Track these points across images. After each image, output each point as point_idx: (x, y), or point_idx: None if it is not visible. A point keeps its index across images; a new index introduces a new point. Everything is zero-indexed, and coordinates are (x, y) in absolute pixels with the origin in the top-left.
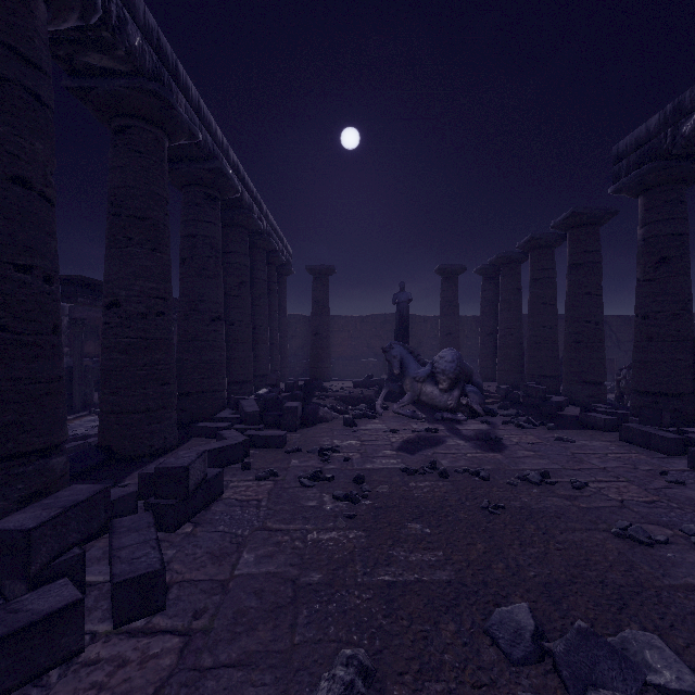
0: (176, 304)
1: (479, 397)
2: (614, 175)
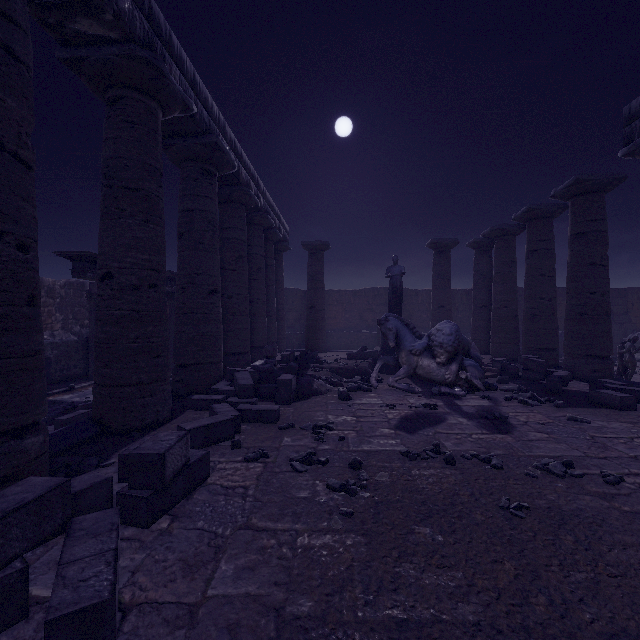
0: None
1: (479, 372)
2: (625, 137)
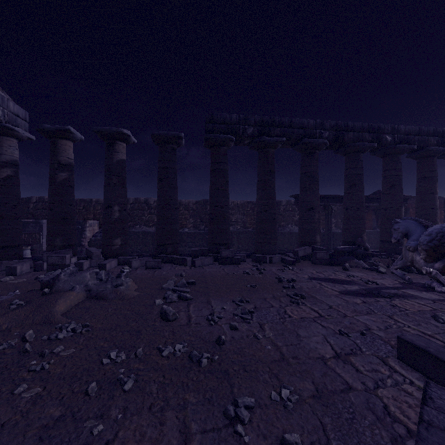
0: (366, 197)
1: None
2: None
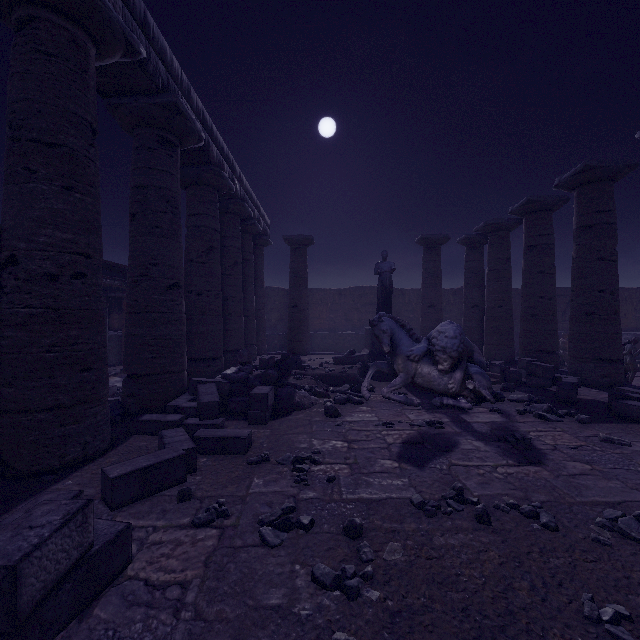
0: None
1: (486, 380)
2: None
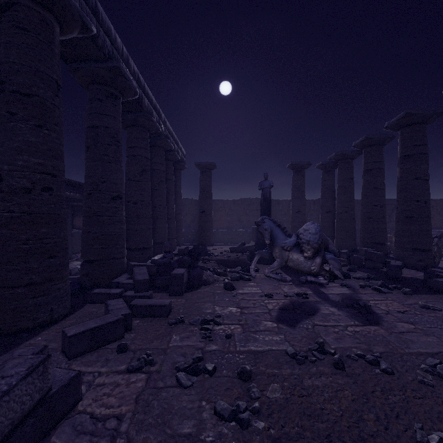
0: None
1: (338, 264)
2: None
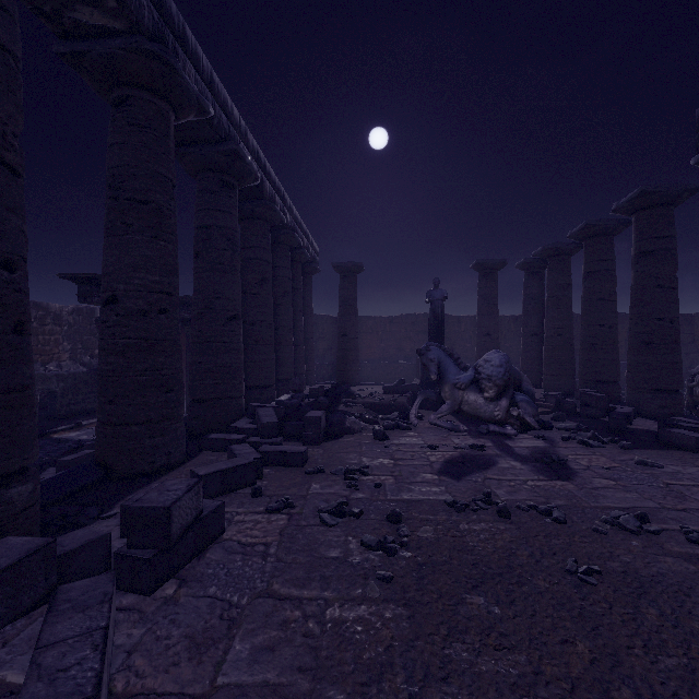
0: None
1: (532, 408)
2: (698, 142)
